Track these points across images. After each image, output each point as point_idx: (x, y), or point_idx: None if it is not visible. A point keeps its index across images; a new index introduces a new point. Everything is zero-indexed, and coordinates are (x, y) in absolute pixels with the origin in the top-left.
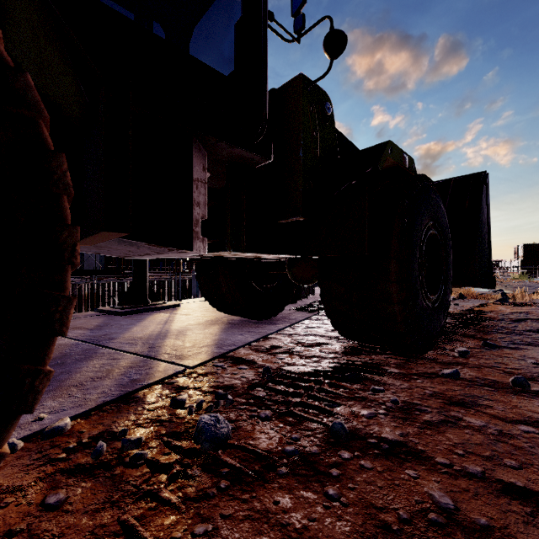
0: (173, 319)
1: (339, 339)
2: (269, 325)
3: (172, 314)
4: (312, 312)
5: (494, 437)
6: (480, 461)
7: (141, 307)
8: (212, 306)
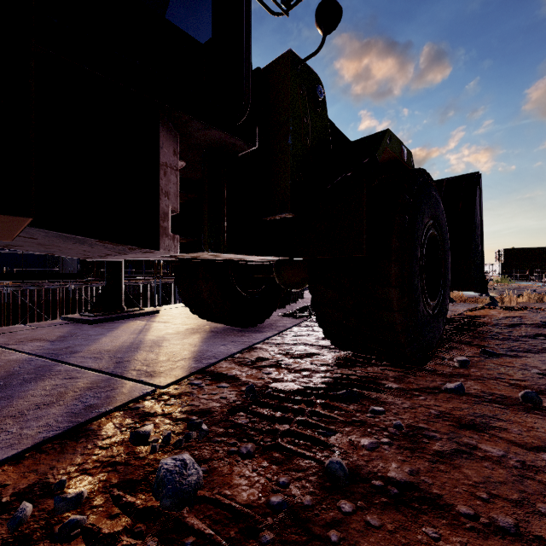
0: (149, 328)
1: (331, 349)
2: (256, 333)
3: (149, 322)
4: (301, 318)
5: (518, 471)
6: (509, 508)
7: (114, 315)
8: (193, 313)
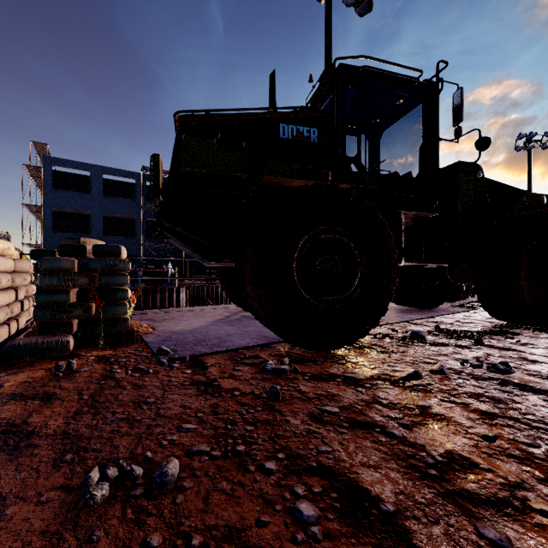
0: None
1: (492, 322)
2: (432, 312)
3: None
4: (469, 308)
5: None
6: None
7: None
8: None
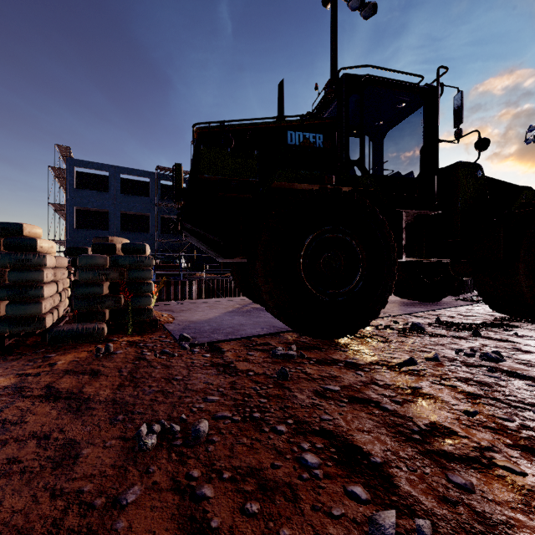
0: None
1: (493, 316)
2: (435, 306)
3: None
4: (473, 302)
5: None
6: None
7: None
8: None
